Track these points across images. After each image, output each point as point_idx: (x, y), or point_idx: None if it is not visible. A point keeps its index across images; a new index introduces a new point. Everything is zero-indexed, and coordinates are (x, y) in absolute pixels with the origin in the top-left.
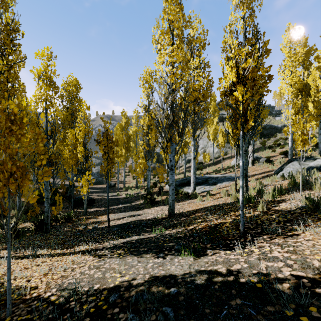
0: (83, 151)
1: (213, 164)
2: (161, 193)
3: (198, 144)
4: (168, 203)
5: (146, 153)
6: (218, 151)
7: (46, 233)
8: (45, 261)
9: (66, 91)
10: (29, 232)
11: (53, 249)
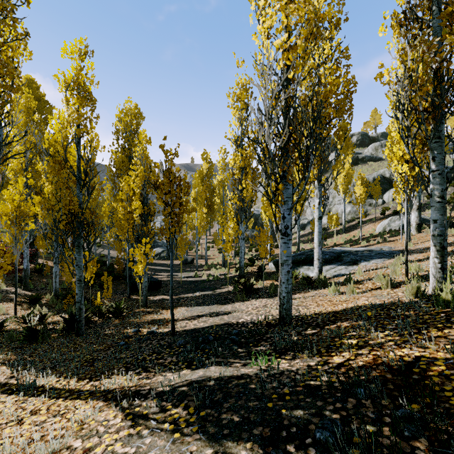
0: (140, 208)
1: (345, 231)
2: (261, 275)
3: (327, 194)
4: (275, 293)
5: (238, 212)
6: (352, 211)
7: (78, 336)
8: (39, 408)
9: (123, 123)
10: (56, 333)
11: (70, 375)
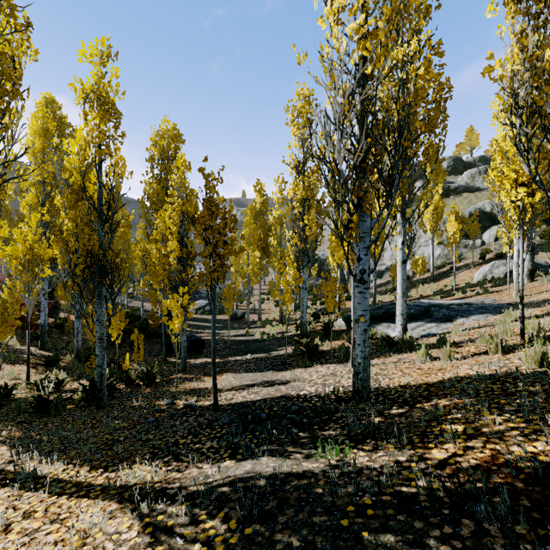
0: (177, 250)
1: (433, 279)
2: (328, 334)
3: (413, 231)
4: (346, 358)
5: (299, 255)
6: (443, 254)
7: (98, 409)
8: (35, 509)
9: (158, 148)
10: (74, 403)
11: (81, 462)
